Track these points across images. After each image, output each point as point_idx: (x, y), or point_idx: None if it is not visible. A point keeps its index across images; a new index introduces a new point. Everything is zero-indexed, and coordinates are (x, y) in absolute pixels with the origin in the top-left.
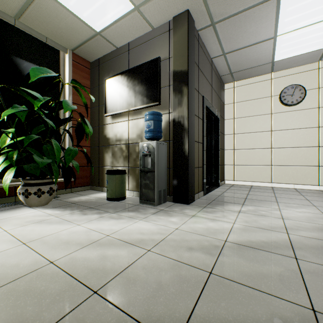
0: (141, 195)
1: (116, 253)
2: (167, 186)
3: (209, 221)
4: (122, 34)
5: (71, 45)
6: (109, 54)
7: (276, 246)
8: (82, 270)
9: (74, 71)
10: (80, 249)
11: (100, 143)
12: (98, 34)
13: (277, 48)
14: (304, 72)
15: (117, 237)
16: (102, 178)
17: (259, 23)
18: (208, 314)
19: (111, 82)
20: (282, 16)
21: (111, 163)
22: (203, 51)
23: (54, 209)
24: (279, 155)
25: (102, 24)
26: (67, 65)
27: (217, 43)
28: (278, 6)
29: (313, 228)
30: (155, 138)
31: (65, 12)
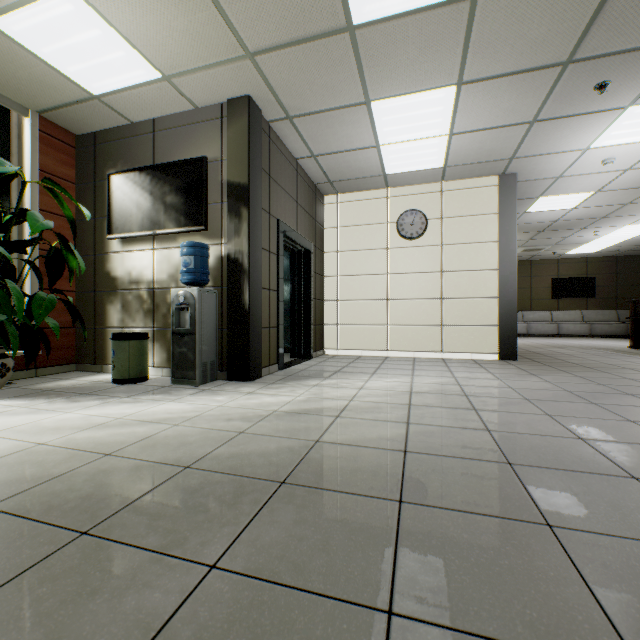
0: (174, 371)
1: (133, 430)
2: (219, 357)
3: (267, 397)
4: (143, 106)
5: (37, 104)
6: (116, 129)
7: (327, 410)
8: (87, 445)
9: (42, 151)
10: (79, 431)
11: (97, 285)
12: (95, 97)
13: (384, 159)
14: (426, 194)
15: (134, 418)
16: (101, 349)
17: (352, 127)
18: (224, 452)
19: (121, 181)
20: (379, 125)
21: (121, 322)
22: (280, 150)
23: (14, 399)
24: (397, 310)
25: (105, 87)
26: (27, 139)
27: (301, 141)
28: (371, 113)
29: (384, 394)
30: (197, 283)
31: (32, 59)
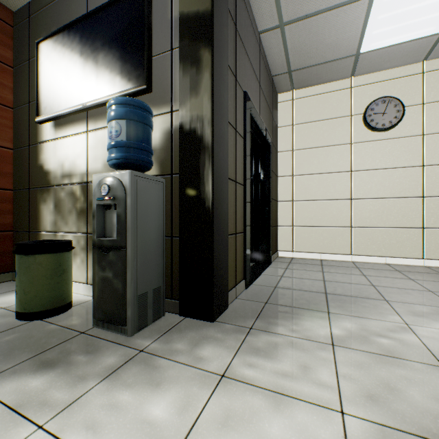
0: (94, 307)
1: None
2: (168, 277)
3: (268, 410)
4: None
5: None
6: None
7: None
8: None
9: None
10: None
11: (31, 181)
12: None
13: (370, 22)
14: (400, 78)
15: None
16: None
17: None
18: None
19: (49, 47)
20: None
21: (53, 225)
22: (245, 5)
23: None
24: (363, 210)
25: None
26: None
27: None
28: None
29: None
30: (131, 164)
31: None
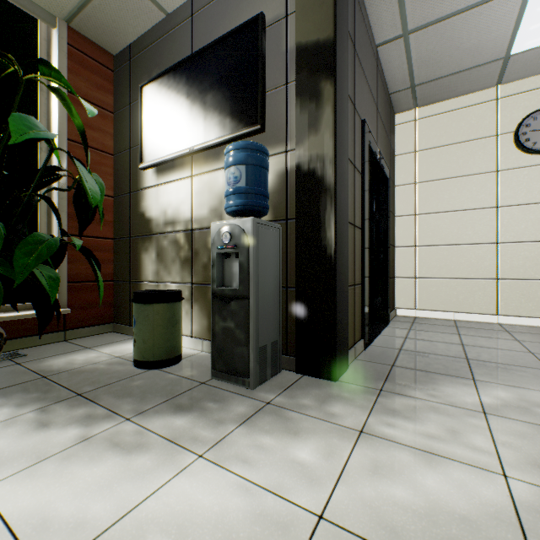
0: (214, 358)
1: None
2: (282, 331)
3: (419, 465)
4: None
5: (61, 4)
6: (150, 31)
7: None
8: None
9: (73, 70)
10: None
11: (132, 229)
12: None
13: (526, 16)
14: None
15: None
16: None
17: None
18: None
19: (154, 91)
20: None
21: (155, 275)
22: (363, 18)
23: None
24: (515, 257)
25: None
26: (55, 55)
27: None
28: None
29: None
30: (250, 211)
31: None
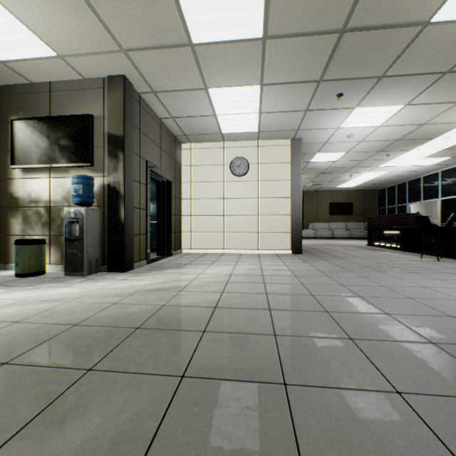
0: (66, 266)
1: (35, 306)
2: (102, 255)
3: (136, 281)
4: (41, 72)
5: None
6: (18, 85)
7: (175, 288)
8: (0, 317)
9: None
10: None
11: (1, 203)
12: (0, 62)
13: (220, 123)
14: (248, 147)
15: (35, 299)
16: (5, 251)
17: (197, 102)
18: (102, 315)
19: (23, 125)
20: (215, 103)
21: (22, 231)
22: (148, 112)
23: None
24: (230, 222)
25: (9, 56)
26: None
27: (163, 107)
28: (209, 95)
29: (214, 277)
30: (85, 204)
31: None
